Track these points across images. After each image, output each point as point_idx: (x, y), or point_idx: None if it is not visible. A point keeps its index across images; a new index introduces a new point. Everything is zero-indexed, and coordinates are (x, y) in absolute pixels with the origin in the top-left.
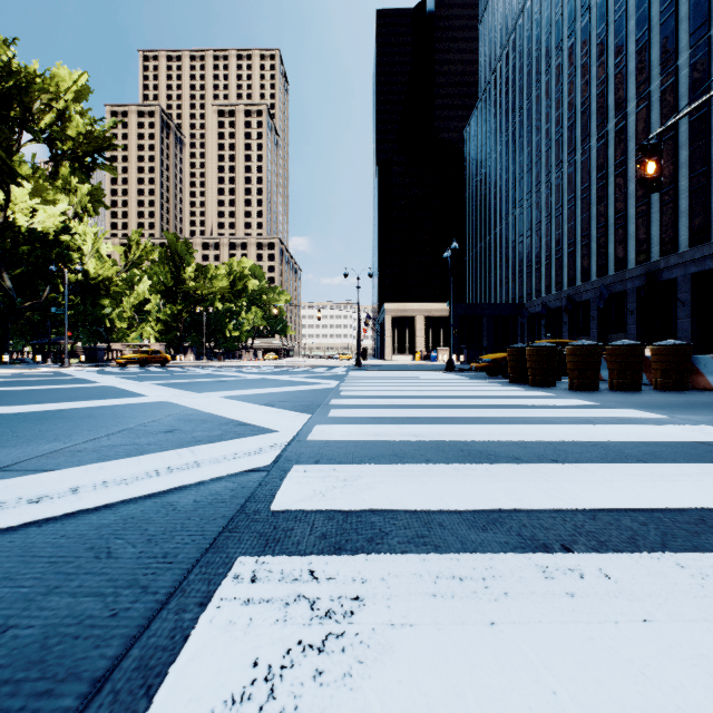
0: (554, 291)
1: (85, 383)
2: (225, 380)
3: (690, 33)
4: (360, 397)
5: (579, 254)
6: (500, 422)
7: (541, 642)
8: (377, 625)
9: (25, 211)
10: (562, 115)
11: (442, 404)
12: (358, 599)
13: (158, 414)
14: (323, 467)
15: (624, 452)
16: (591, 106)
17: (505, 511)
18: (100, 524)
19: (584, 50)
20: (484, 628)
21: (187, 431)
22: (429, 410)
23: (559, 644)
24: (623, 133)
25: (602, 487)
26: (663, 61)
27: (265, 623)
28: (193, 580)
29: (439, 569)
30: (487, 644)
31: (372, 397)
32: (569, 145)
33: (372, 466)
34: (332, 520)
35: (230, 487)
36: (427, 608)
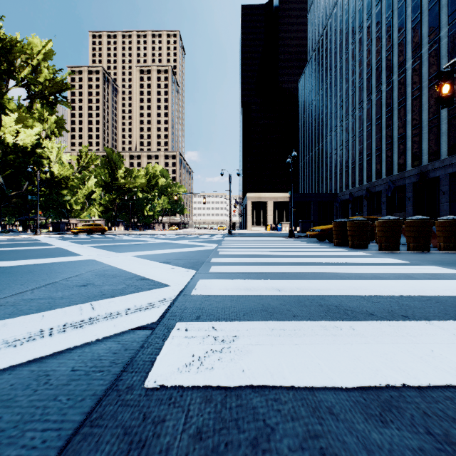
0: (357, 185)
1: (43, 246)
2: (140, 243)
3: (448, 15)
4: (232, 256)
5: (374, 161)
6: (342, 277)
7: None
8: None
9: (11, 132)
10: (362, 70)
11: (293, 262)
12: None
13: (82, 270)
14: (203, 324)
15: None
16: (381, 64)
17: (393, 388)
18: None
19: (377, 28)
20: None
21: (98, 285)
22: (284, 267)
23: None
24: (403, 81)
25: None
26: (430, 34)
27: None
28: None
29: None
30: None
31: (241, 256)
32: (367, 90)
33: (247, 323)
34: (209, 404)
35: (113, 349)
36: None
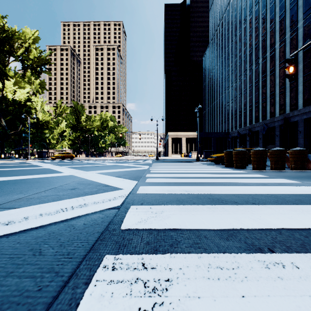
0: (243, 126)
1: (36, 167)
2: (99, 165)
3: (303, 13)
4: (159, 173)
5: (254, 110)
6: (224, 185)
7: (272, 309)
8: (180, 297)
9: (11, 91)
10: (246, 49)
11: (197, 176)
12: (168, 280)
13: (68, 181)
14: (145, 206)
15: (285, 199)
16: (259, 45)
17: (236, 230)
18: (37, 236)
19: (256, 21)
20: (239, 300)
21: (81, 189)
22: (191, 179)
23: (283, 310)
24: (273, 57)
25: (280, 217)
26: (291, 25)
27: (120, 296)
28: (82, 269)
29: (209, 263)
30: (243, 310)
31: (164, 173)
32: (249, 62)
33: (168, 206)
34: (151, 234)
35: (101, 216)
36: (206, 287)
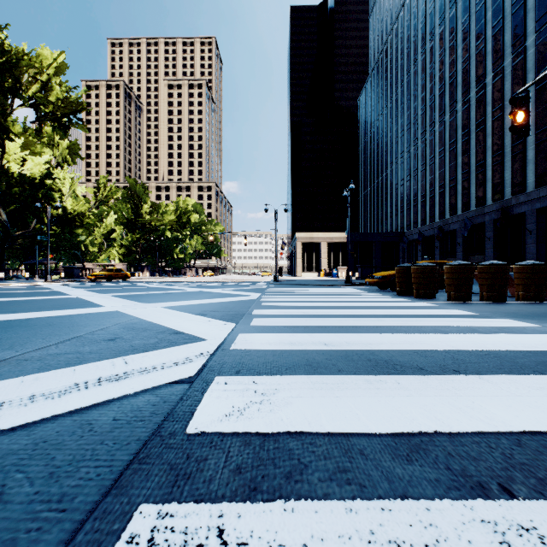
0: (428, 222)
1: (57, 295)
2: (170, 292)
3: (535, 21)
4: (277, 307)
5: (448, 194)
6: (398, 331)
7: None
8: None
9: (17, 160)
10: (434, 86)
11: (346, 314)
12: None
13: (107, 323)
14: (243, 378)
15: (517, 362)
16: (457, 79)
17: (425, 434)
18: (8, 450)
19: (451, 35)
20: None
21: (127, 339)
22: (335, 319)
23: None
24: (482, 99)
25: (513, 403)
26: (514, 43)
27: None
28: (79, 544)
29: (370, 528)
30: None
31: (287, 307)
32: (440, 109)
33: (289, 377)
34: (248, 446)
35: (152, 401)
36: None
